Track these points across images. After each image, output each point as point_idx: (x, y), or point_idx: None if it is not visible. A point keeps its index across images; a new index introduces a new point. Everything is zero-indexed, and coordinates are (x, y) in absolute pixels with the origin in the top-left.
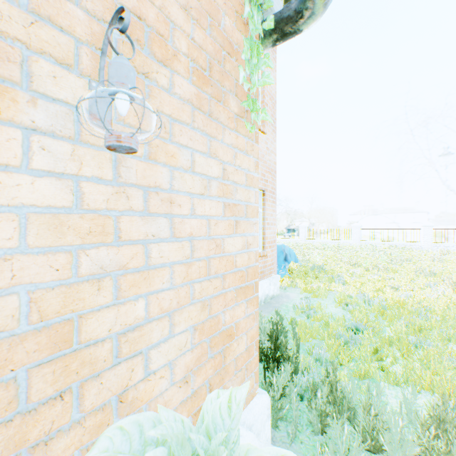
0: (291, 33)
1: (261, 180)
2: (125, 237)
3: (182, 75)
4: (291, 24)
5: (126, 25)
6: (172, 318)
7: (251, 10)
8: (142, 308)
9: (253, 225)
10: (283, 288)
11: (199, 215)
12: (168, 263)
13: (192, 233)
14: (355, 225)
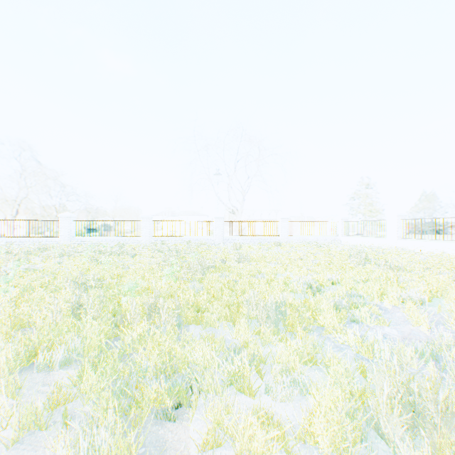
0: None
1: None
2: None
3: None
4: None
5: None
6: None
7: None
8: None
9: None
10: None
11: None
12: None
13: None
14: (145, 216)
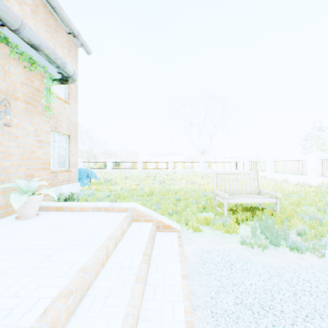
0: (66, 84)
1: (68, 130)
2: (4, 145)
3: (21, 102)
4: (66, 82)
5: (10, 102)
6: (18, 169)
7: (47, 80)
8: (9, 163)
9: (49, 147)
10: (83, 190)
11: (27, 142)
12: (16, 154)
13: (24, 147)
14: (139, 160)
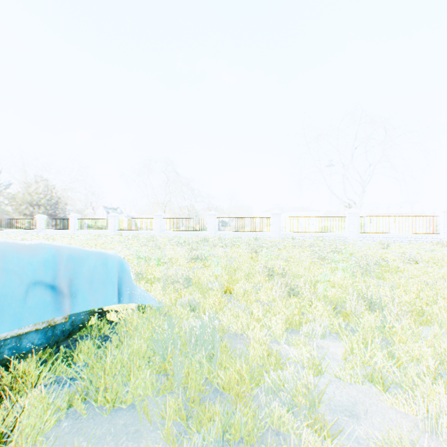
0: None
1: None
2: None
3: None
4: None
5: None
6: None
7: None
8: None
9: None
10: None
11: None
12: None
13: None
14: (274, 212)
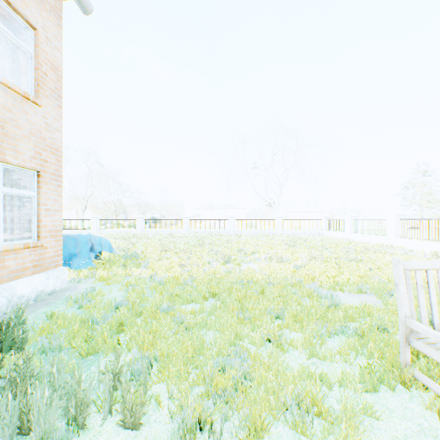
0: None
1: (35, 159)
2: None
3: None
4: None
5: None
6: None
7: None
8: None
9: None
10: (76, 281)
11: None
12: None
13: None
14: (185, 216)
